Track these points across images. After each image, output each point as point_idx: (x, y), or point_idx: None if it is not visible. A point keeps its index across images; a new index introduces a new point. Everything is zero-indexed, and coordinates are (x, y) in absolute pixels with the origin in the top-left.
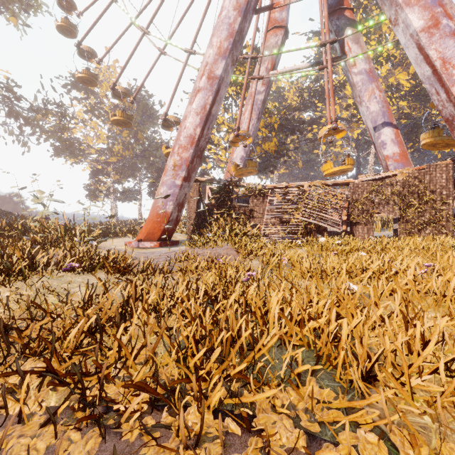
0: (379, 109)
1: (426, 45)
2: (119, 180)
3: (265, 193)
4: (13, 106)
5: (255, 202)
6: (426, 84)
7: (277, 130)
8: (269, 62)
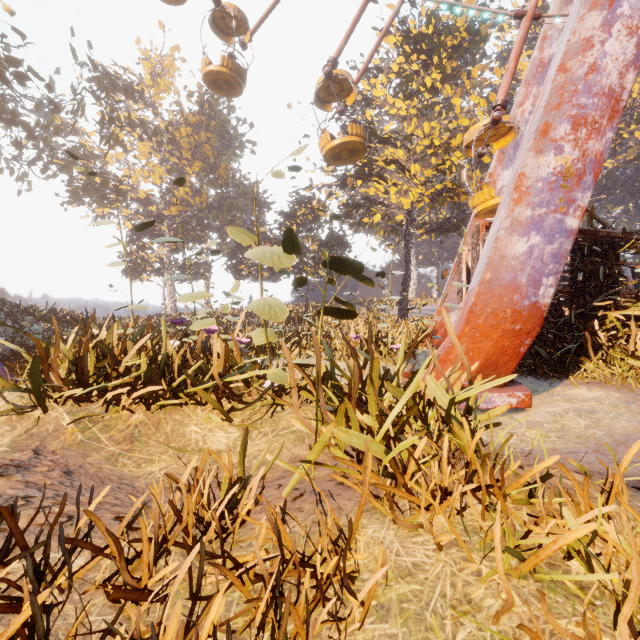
0: None
1: None
2: (178, 246)
3: None
4: (5, 101)
5: None
6: None
7: None
8: None
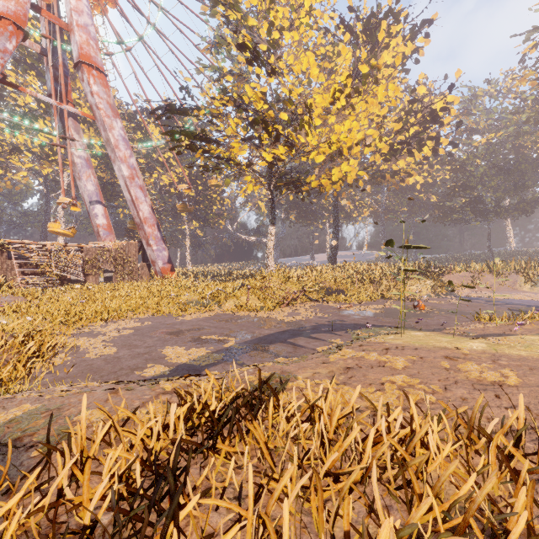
0: (95, 190)
1: (129, 186)
2: None
3: (5, 248)
4: None
5: None
6: (129, 202)
7: None
8: None
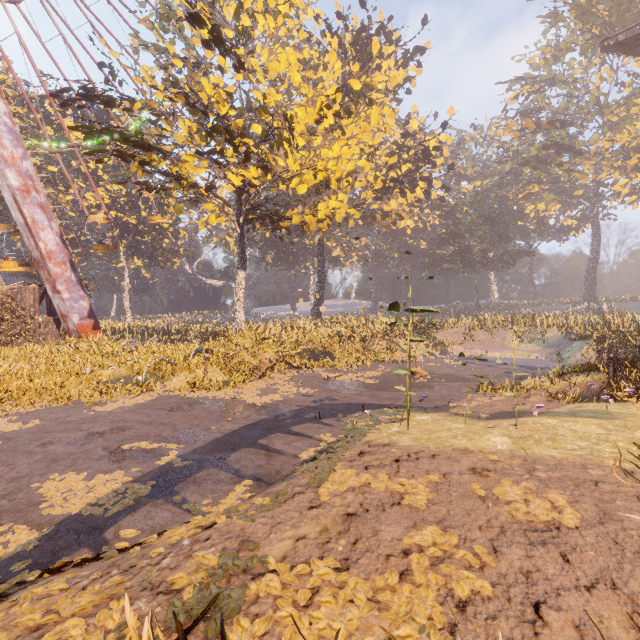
0: None
1: (21, 203)
2: None
3: None
4: None
5: None
6: (20, 227)
7: None
8: None
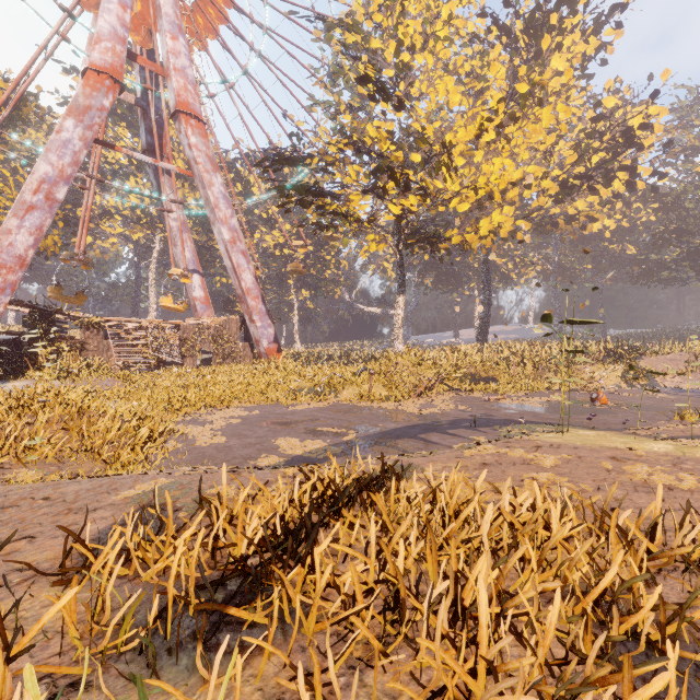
0: (191, 257)
1: (230, 252)
2: None
3: (101, 326)
4: None
5: (88, 335)
6: (229, 271)
7: None
8: None
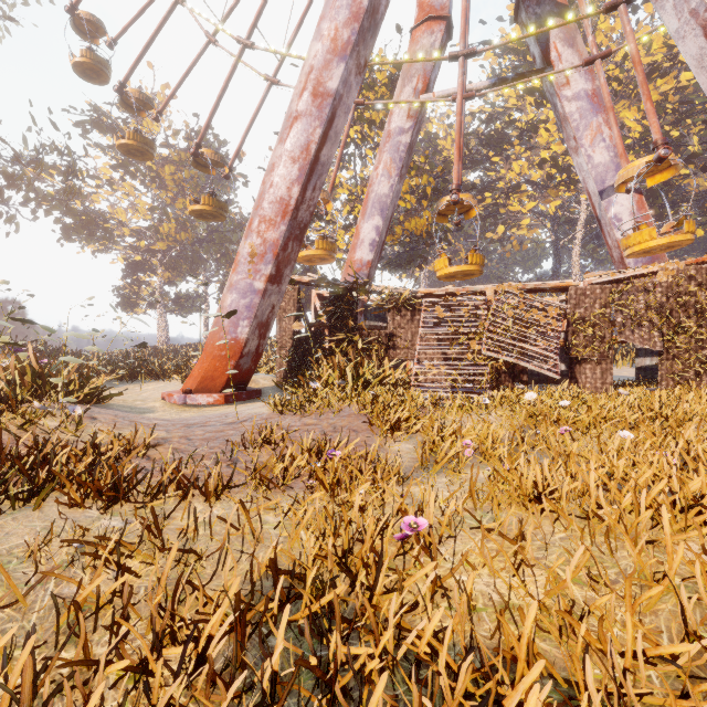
0: (610, 159)
1: None
2: (172, 279)
3: (416, 305)
4: None
5: (398, 321)
6: None
7: (430, 198)
8: (420, 80)
